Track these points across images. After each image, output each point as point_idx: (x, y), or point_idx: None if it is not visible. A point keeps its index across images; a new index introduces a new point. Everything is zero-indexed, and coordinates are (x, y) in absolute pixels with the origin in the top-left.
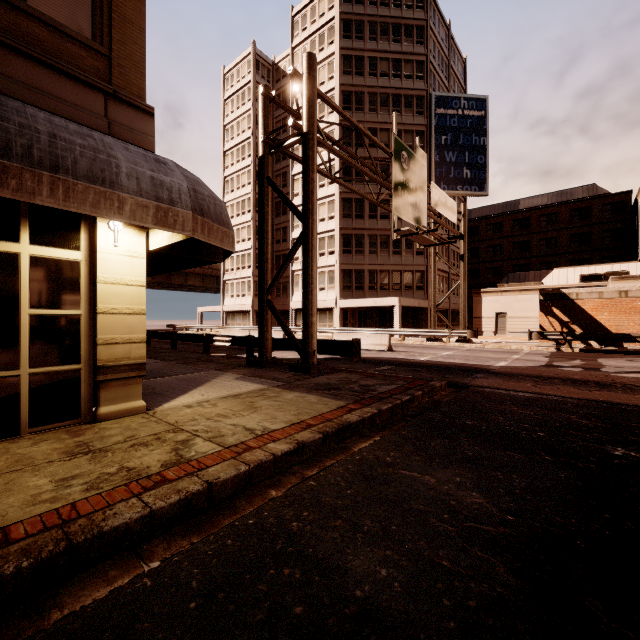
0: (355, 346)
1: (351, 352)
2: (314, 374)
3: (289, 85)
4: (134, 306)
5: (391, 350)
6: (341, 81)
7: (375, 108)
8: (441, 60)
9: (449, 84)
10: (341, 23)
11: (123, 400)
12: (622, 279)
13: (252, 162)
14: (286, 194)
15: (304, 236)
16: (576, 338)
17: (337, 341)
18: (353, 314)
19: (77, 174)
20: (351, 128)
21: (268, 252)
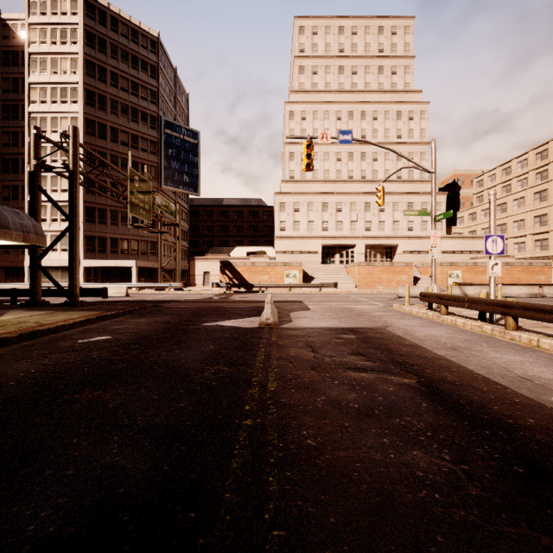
0: (104, 291)
1: (102, 294)
2: (79, 307)
3: (22, 49)
4: None
5: (128, 296)
6: (85, 80)
7: (117, 112)
8: (170, 93)
9: (176, 111)
10: (85, 32)
11: None
12: (254, 257)
13: None
14: (18, 154)
15: (71, 229)
16: (232, 286)
17: (92, 289)
18: (96, 272)
19: None
20: (94, 122)
21: None
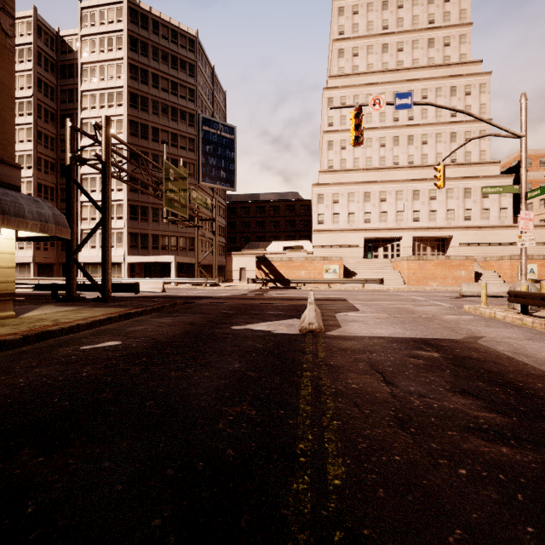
0: (137, 286)
1: (134, 290)
2: (110, 302)
3: (76, 62)
4: (10, 264)
5: (165, 291)
6: (129, 84)
7: (157, 113)
8: (207, 91)
9: (213, 108)
10: (129, 38)
11: (3, 311)
12: (291, 251)
13: (33, 121)
14: None
15: (103, 222)
16: (268, 281)
17: (125, 284)
18: (139, 267)
19: (11, 214)
20: (137, 123)
21: (74, 228)
